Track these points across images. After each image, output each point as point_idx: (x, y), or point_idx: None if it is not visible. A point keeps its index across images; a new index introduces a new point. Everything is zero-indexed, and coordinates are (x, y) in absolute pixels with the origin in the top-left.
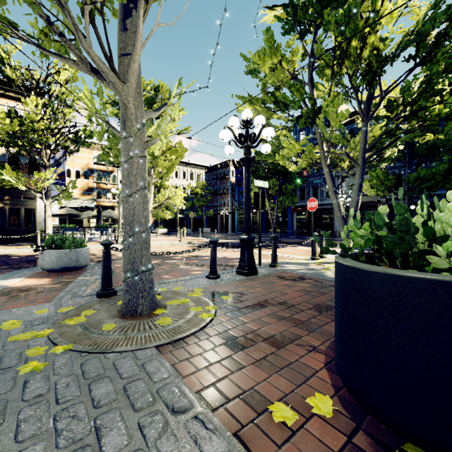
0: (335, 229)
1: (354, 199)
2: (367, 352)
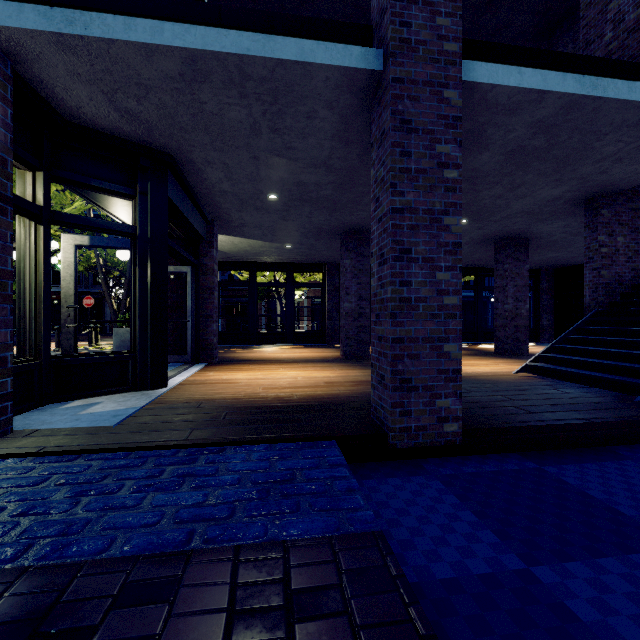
0: (105, 324)
1: (124, 301)
2: (122, 346)
